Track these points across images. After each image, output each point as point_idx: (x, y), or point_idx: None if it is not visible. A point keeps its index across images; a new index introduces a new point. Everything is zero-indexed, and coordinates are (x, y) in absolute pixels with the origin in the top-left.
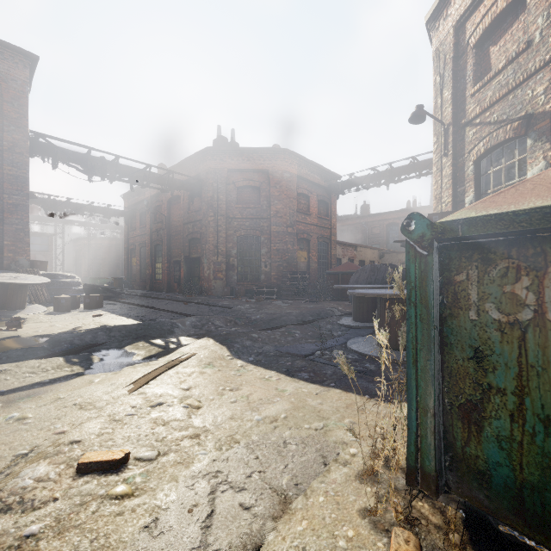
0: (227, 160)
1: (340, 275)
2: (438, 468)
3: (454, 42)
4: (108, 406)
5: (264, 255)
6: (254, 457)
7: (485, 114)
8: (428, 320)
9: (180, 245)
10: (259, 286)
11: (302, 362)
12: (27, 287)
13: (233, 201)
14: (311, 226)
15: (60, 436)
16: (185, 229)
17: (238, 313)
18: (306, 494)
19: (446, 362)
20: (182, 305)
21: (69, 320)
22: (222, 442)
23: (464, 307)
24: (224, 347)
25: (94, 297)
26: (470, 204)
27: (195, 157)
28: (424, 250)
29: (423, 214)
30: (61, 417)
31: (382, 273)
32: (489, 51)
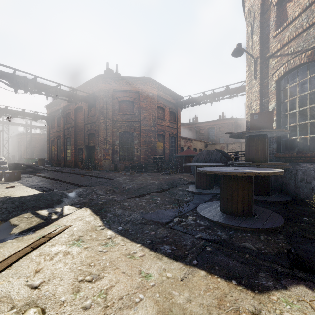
0: (113, 83)
1: (184, 157)
2: None
3: (261, 3)
4: None
5: (136, 144)
6: None
7: (284, 48)
8: None
9: (82, 138)
10: (133, 164)
11: (164, 231)
12: None
13: (116, 109)
14: (165, 127)
15: None
16: (85, 127)
17: (117, 183)
18: None
19: None
20: (80, 177)
21: None
22: None
23: None
24: (97, 217)
25: (12, 172)
26: (273, 109)
27: (92, 81)
28: None
29: (228, 123)
30: None
31: (214, 155)
32: (286, 6)
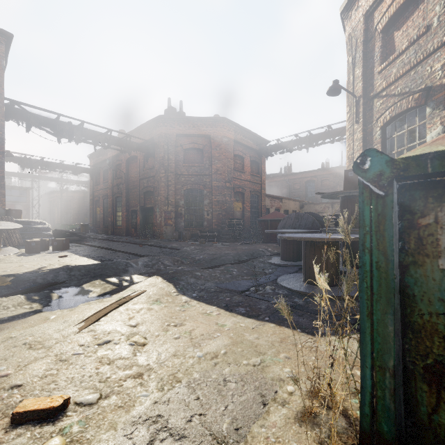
0: (176, 126)
1: (269, 221)
2: (398, 435)
3: (364, 28)
4: (56, 345)
5: (207, 205)
6: (195, 398)
7: (391, 87)
8: (386, 269)
9: (136, 197)
10: (202, 231)
11: (239, 298)
12: (2, 232)
13: (181, 160)
14: (245, 182)
15: (2, 380)
16: (141, 184)
17: (185, 254)
18: (247, 441)
19: (407, 316)
20: (138, 247)
21: (37, 261)
22: (164, 382)
23: (431, 255)
24: (171, 284)
25: (61, 240)
26: None
27: (149, 124)
28: (382, 191)
29: (334, 173)
30: (8, 358)
31: (305, 220)
32: (393, 35)
